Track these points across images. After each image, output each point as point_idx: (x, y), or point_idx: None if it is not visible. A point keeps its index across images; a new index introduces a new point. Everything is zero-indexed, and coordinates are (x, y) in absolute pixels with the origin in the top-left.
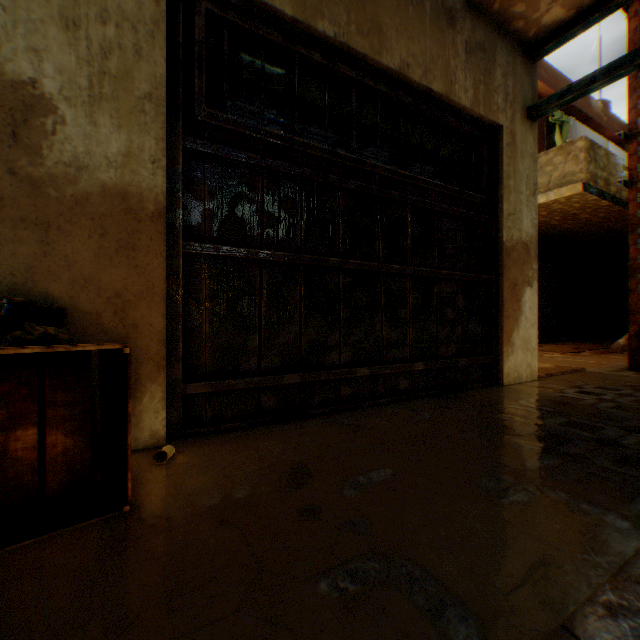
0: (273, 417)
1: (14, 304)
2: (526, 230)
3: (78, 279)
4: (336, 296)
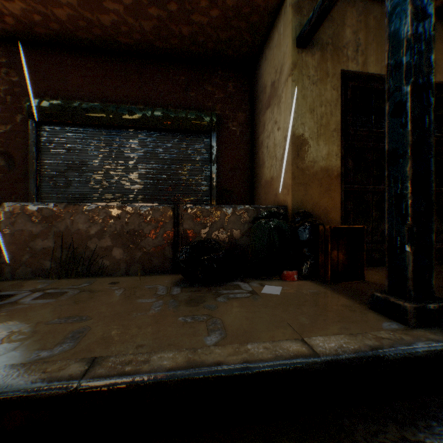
0: (378, 263)
1: (307, 212)
2: None
3: (313, 203)
4: None
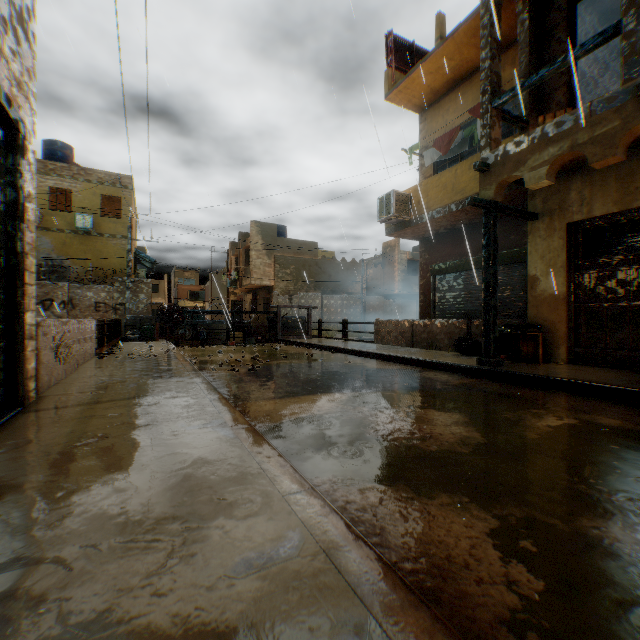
0: (609, 366)
1: (528, 325)
2: None
3: (543, 318)
4: None
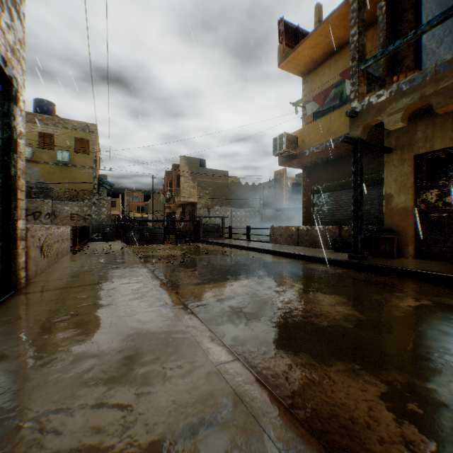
0: (446, 260)
1: (385, 229)
2: None
3: (396, 225)
4: None
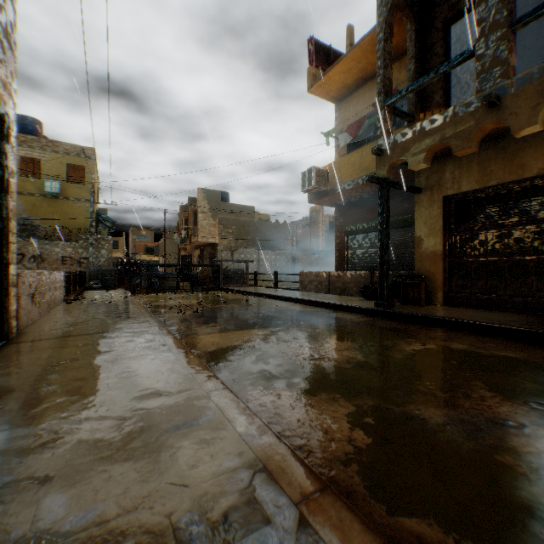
0: (473, 307)
1: (415, 275)
2: None
3: (426, 270)
4: (502, 270)
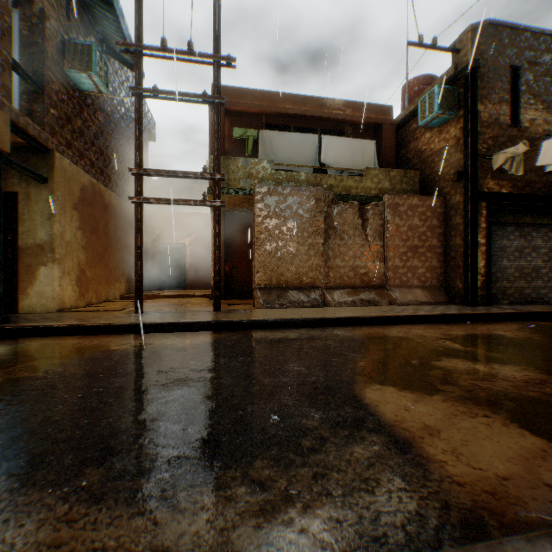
0: None
1: None
2: (43, 238)
3: None
4: None
